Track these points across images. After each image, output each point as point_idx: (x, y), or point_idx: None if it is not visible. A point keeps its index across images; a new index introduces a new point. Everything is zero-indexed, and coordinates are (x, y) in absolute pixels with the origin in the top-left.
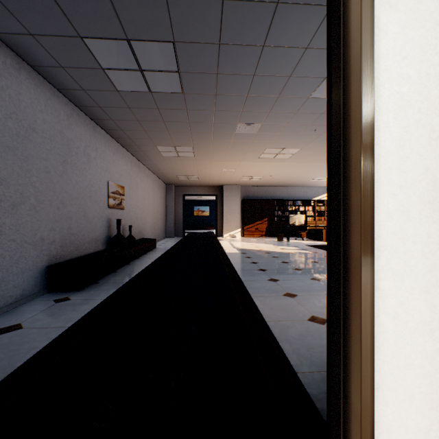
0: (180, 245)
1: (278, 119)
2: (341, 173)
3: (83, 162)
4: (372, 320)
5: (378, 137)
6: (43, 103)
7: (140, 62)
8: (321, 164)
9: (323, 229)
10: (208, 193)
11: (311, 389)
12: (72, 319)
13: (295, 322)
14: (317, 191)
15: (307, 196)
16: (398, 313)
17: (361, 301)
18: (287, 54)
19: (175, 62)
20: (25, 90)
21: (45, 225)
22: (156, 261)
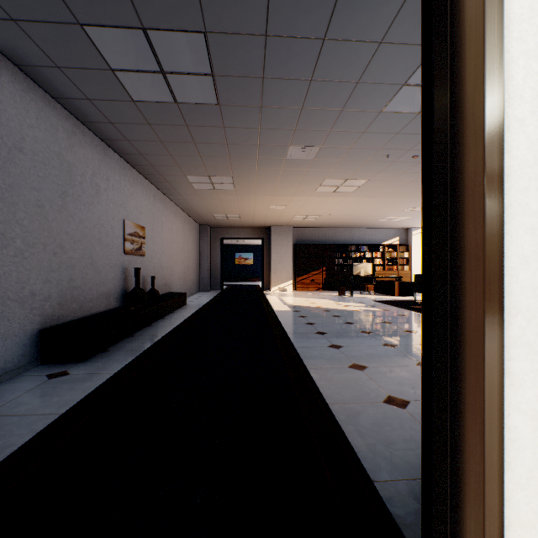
0: (217, 301)
1: (340, 140)
2: (448, 198)
3: (89, 194)
4: (501, 423)
5: (509, 141)
6: (34, 115)
7: (162, 60)
8: (393, 200)
9: (395, 281)
10: (252, 236)
11: (396, 509)
12: (67, 403)
13: (367, 404)
14: (387, 234)
15: (375, 240)
16: (537, 411)
17: (485, 393)
18: (355, 51)
19: (207, 61)
20: (8, 96)
21: (37, 276)
22: (186, 322)
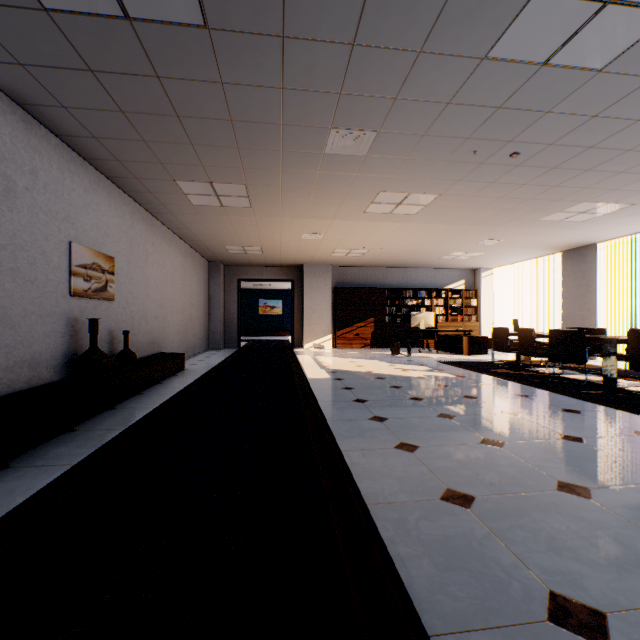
0: (229, 365)
1: (410, 118)
2: None
3: None
4: None
5: None
6: None
7: None
8: (466, 228)
9: (463, 335)
10: (279, 277)
11: None
12: None
13: (518, 633)
14: (450, 276)
15: (435, 283)
16: None
17: None
18: None
19: None
20: None
21: None
22: (172, 401)
